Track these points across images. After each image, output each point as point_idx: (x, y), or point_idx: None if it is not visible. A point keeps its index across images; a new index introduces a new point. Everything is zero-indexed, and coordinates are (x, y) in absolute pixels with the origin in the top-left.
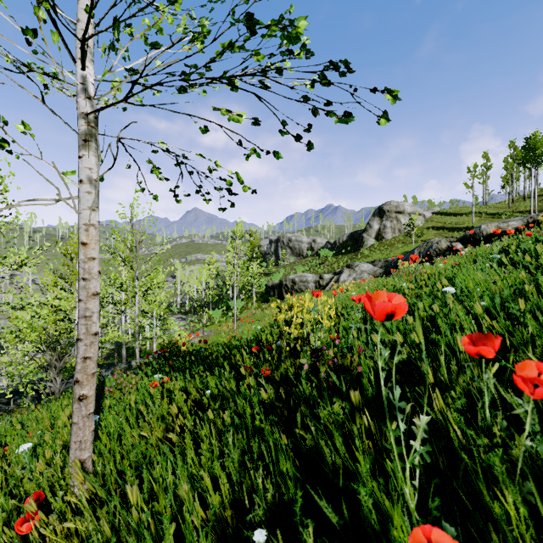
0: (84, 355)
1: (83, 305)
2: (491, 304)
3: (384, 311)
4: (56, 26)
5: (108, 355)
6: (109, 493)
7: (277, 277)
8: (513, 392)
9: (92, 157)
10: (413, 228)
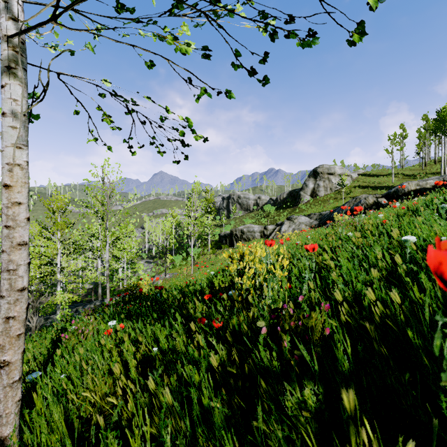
0: (6, 315)
1: (6, 257)
2: None
3: None
4: None
5: (87, 293)
6: None
7: (228, 228)
8: None
9: (17, 87)
10: (343, 187)
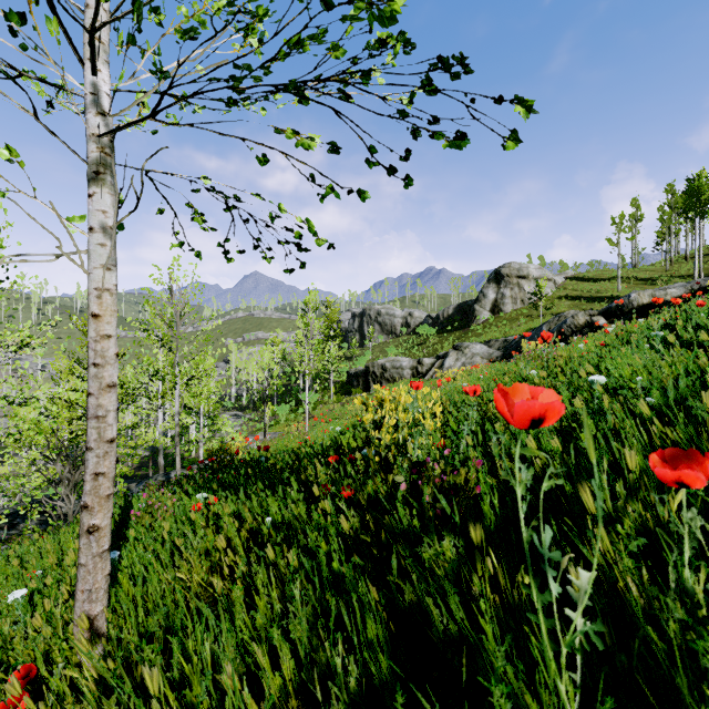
0: (95, 471)
1: (94, 401)
2: (661, 399)
3: (528, 414)
4: (55, 12)
5: (140, 463)
6: (128, 664)
7: (361, 362)
8: (701, 526)
9: (106, 196)
10: (541, 298)
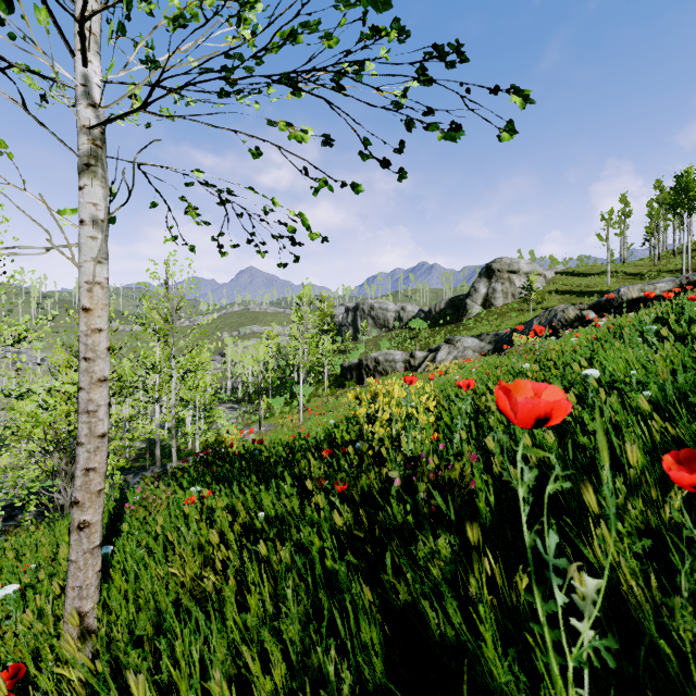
0: (86, 466)
1: (85, 396)
2: (659, 394)
3: (532, 413)
4: (44, 2)
5: (138, 455)
6: (118, 662)
7: (355, 356)
8: None
9: (97, 188)
10: (531, 292)
